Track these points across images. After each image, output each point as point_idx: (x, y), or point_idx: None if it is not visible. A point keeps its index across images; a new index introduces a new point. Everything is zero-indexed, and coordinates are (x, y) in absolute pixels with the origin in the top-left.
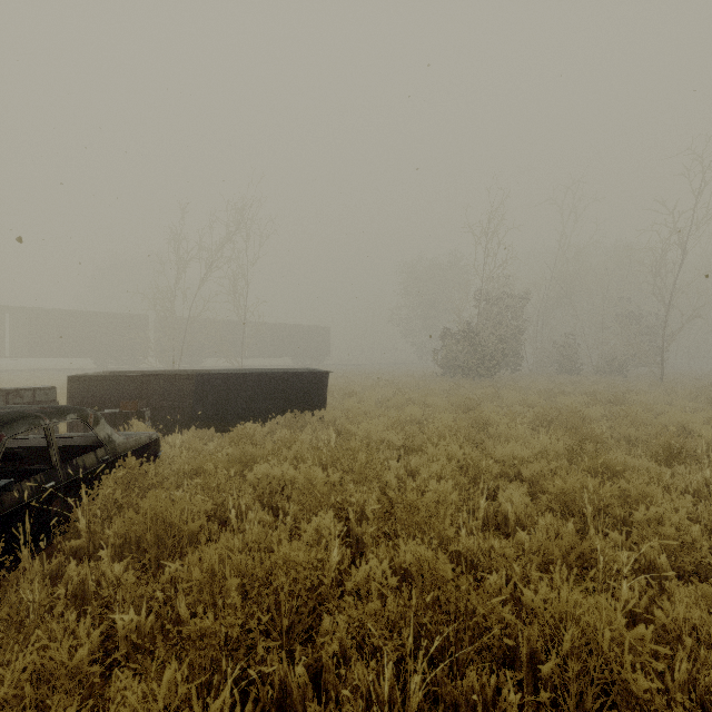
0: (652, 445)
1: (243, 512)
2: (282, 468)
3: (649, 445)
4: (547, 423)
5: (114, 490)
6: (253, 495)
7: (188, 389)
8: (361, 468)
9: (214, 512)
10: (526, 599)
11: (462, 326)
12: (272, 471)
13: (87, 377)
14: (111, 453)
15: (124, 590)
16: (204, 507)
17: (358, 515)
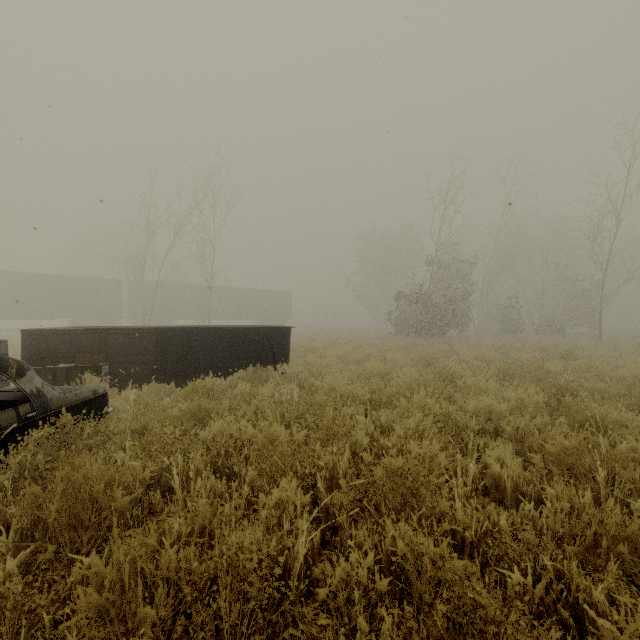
0: (628, 398)
1: (192, 477)
2: (239, 426)
3: (620, 398)
4: (510, 377)
5: (37, 453)
6: (205, 457)
7: (148, 344)
8: (328, 425)
9: (157, 478)
10: (603, 634)
11: (415, 288)
12: (228, 428)
13: (42, 331)
14: (40, 409)
15: (4, 604)
16: (141, 475)
17: (327, 481)
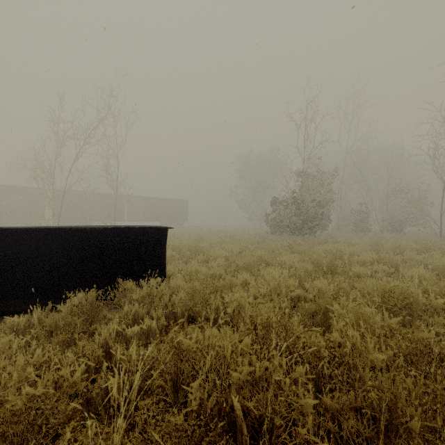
0: None
1: None
2: None
3: None
4: None
5: None
6: None
7: None
8: None
9: None
10: None
11: (289, 194)
12: None
13: None
14: None
15: None
16: None
17: None
